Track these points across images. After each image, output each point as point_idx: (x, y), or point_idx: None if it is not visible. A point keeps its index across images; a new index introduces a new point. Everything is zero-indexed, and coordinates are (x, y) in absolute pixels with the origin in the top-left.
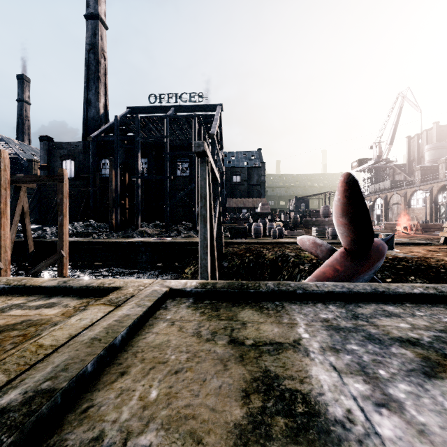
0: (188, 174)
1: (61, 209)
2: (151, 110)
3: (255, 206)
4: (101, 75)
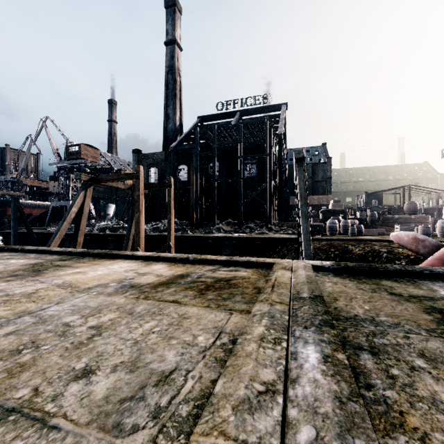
0: (255, 175)
1: (169, 209)
2: (219, 116)
3: (321, 203)
4: (177, 91)
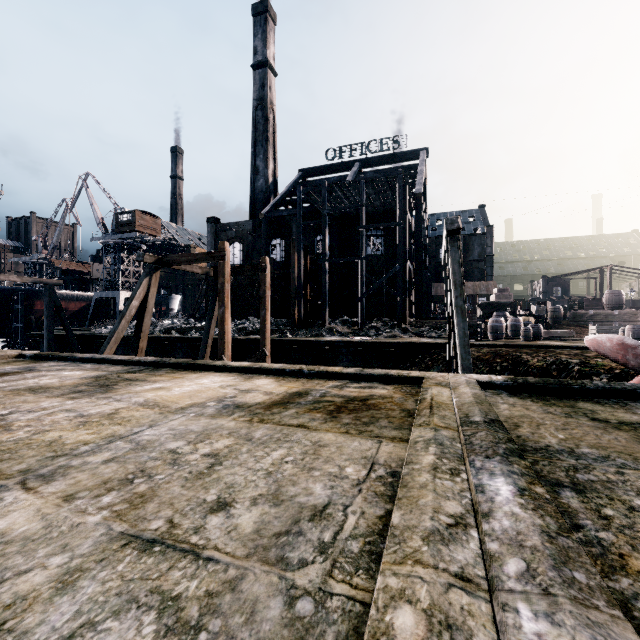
0: (382, 252)
1: (264, 302)
2: (329, 169)
3: (478, 293)
4: (270, 134)
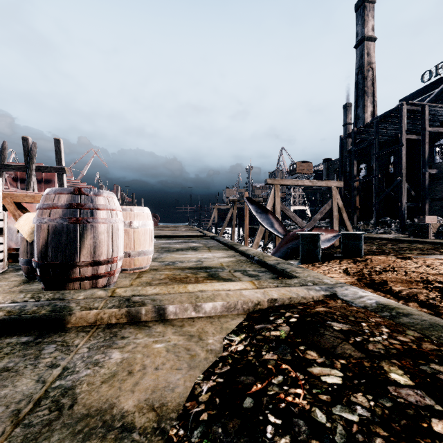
0: None
1: None
2: (427, 89)
3: None
4: (368, 87)
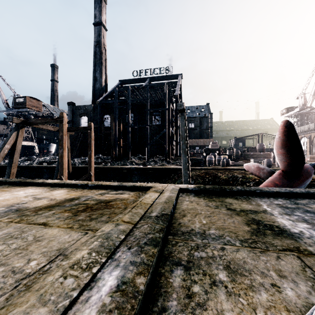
0: (160, 123)
1: (90, 147)
2: (134, 81)
3: (205, 144)
4: (103, 60)
